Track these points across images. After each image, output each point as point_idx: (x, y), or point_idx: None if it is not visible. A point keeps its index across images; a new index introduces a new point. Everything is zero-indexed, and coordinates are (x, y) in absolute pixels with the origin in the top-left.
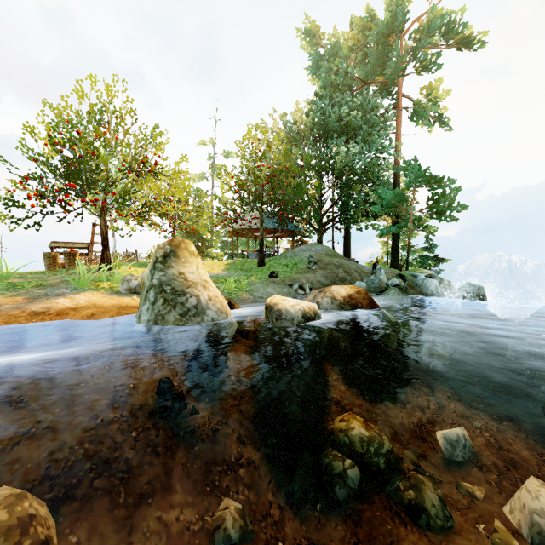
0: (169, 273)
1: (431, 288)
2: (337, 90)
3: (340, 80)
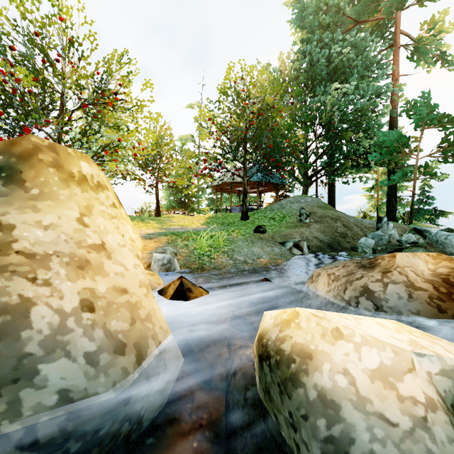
0: None
1: None
2: (326, 31)
3: (330, 19)
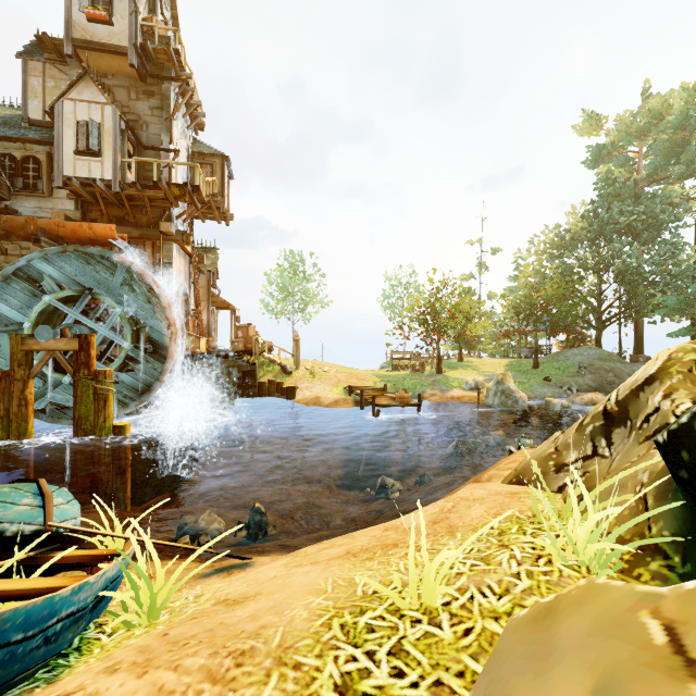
0: (505, 387)
1: None
2: (616, 199)
3: (618, 190)
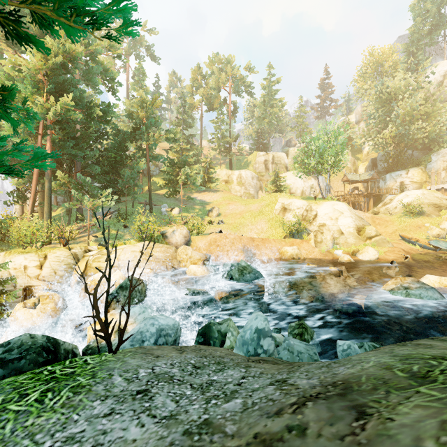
0: None
1: None
2: None
3: None
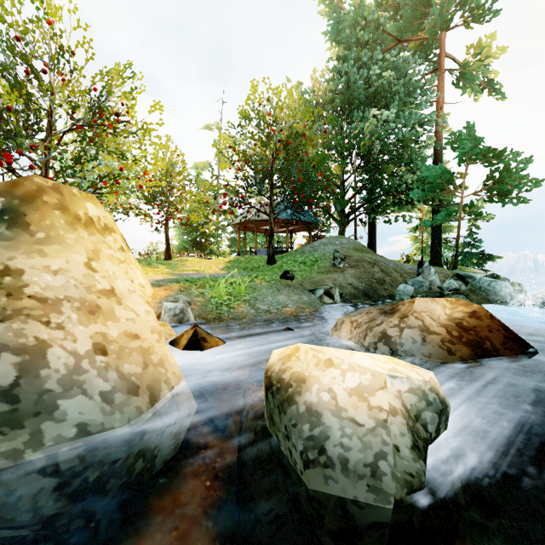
0: None
1: (502, 293)
2: (365, 49)
3: (368, 35)
